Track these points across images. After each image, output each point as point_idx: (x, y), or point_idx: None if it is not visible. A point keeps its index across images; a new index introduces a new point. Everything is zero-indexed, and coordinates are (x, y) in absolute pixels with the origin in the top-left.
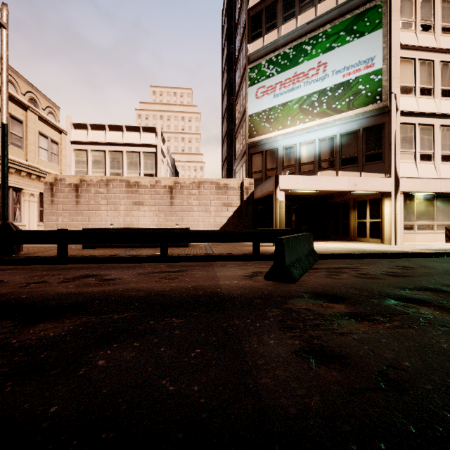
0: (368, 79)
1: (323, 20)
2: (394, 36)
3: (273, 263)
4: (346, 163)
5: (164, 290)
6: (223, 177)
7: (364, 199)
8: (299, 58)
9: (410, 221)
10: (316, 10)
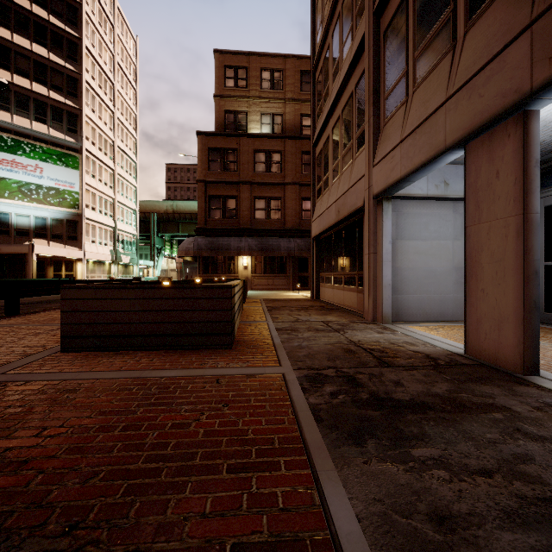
0: (72, 194)
1: (38, 135)
2: (84, 177)
3: None
4: (56, 237)
5: None
6: None
7: (61, 260)
8: (19, 150)
9: (88, 274)
10: (32, 123)
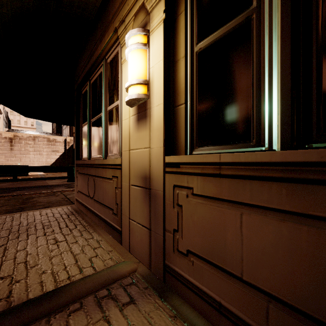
0: None
1: None
2: None
3: (70, 176)
4: None
5: (25, 186)
6: (53, 128)
7: None
8: None
9: None
10: None
